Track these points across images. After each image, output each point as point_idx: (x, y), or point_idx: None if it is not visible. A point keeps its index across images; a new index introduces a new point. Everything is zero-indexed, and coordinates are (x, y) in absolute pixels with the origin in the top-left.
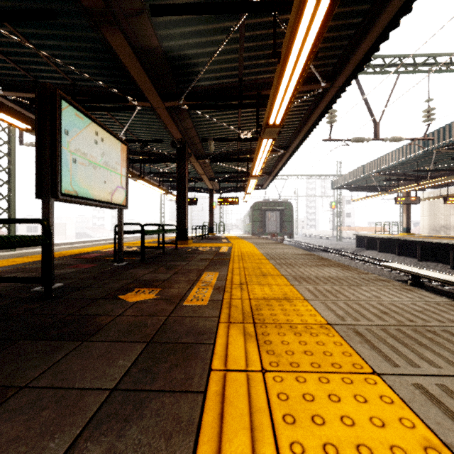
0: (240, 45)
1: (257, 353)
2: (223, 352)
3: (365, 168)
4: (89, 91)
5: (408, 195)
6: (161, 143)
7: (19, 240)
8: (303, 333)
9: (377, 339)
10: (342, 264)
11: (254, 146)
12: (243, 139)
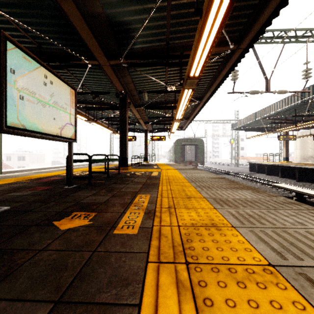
0: (168, 12)
1: None
2: None
3: (257, 114)
4: (51, 53)
5: (287, 134)
6: (109, 95)
7: None
8: (247, 281)
9: None
10: (250, 187)
11: (177, 97)
12: (169, 91)
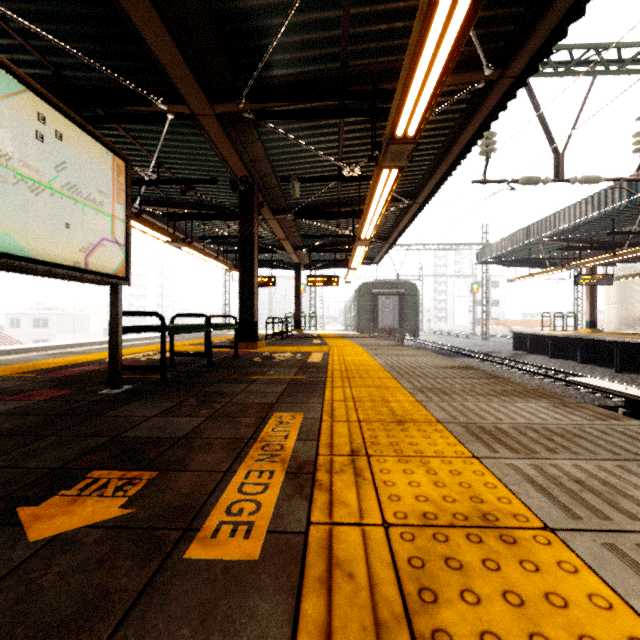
0: None
1: None
2: None
3: (530, 231)
4: (85, 88)
5: (592, 272)
6: (217, 188)
7: None
8: None
9: None
10: (542, 391)
11: (363, 193)
12: (347, 178)
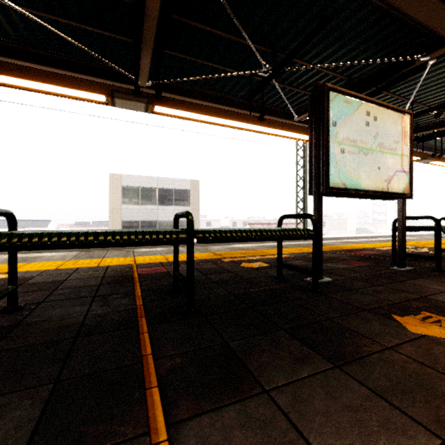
0: None
1: None
2: None
3: None
4: (364, 78)
5: None
6: None
7: (291, 233)
8: None
9: None
10: None
11: None
12: None
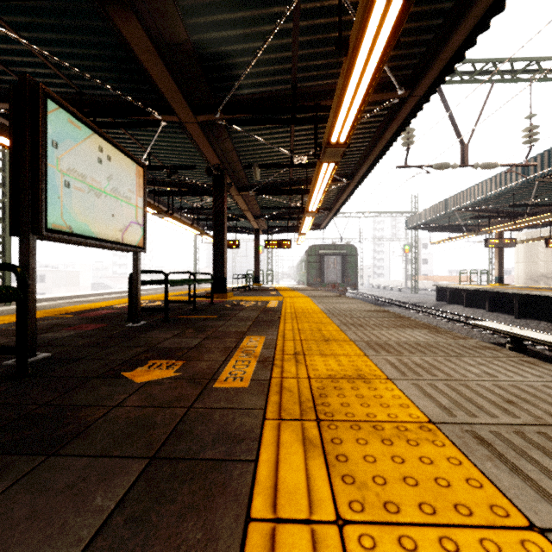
0: (294, 39)
1: (326, 481)
2: (271, 478)
3: (448, 203)
4: (100, 102)
5: (500, 236)
6: (194, 171)
7: None
8: (396, 439)
9: (514, 451)
10: (428, 325)
11: (310, 175)
12: (297, 165)
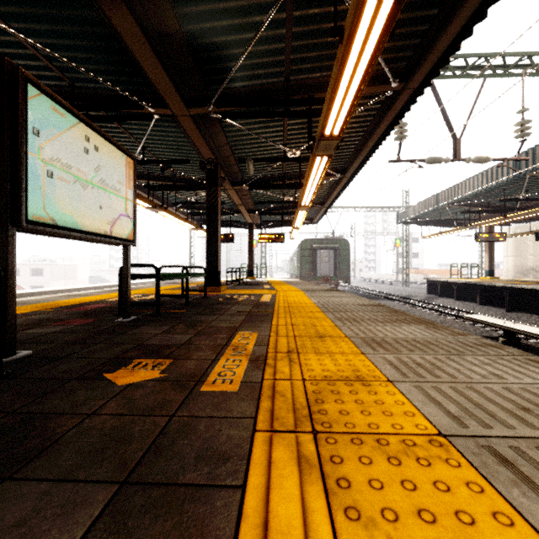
0: (287, 29)
1: (326, 516)
2: (261, 511)
3: (439, 197)
4: (93, 95)
5: (491, 230)
6: (188, 165)
7: None
8: (404, 456)
9: None
10: (424, 320)
11: (303, 169)
12: (290, 159)
